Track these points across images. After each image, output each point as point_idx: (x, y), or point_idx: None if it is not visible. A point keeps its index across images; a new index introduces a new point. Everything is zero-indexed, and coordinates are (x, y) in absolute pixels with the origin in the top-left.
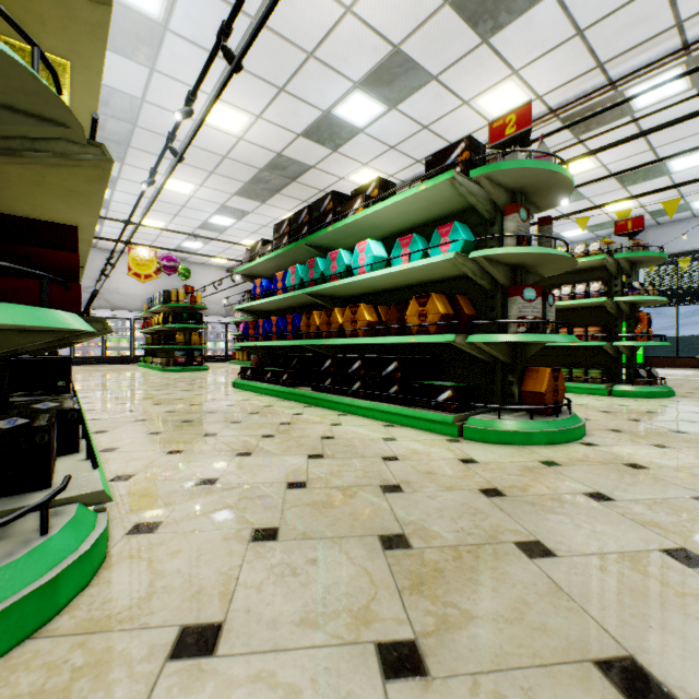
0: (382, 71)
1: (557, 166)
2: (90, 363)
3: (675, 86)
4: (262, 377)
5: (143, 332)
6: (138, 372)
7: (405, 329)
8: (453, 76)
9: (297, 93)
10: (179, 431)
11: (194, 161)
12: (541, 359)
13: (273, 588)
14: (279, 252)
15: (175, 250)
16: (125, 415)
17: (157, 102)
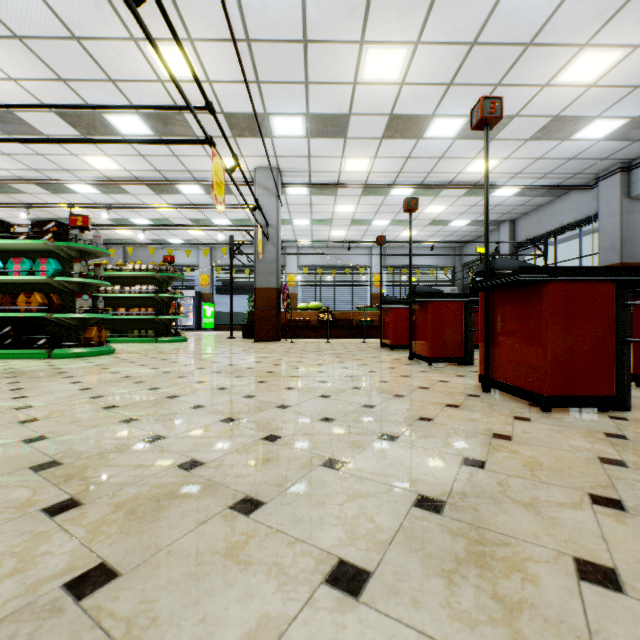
0: None
1: (98, 248)
2: None
3: (199, 191)
4: None
5: None
6: None
7: (18, 308)
8: None
9: None
10: None
11: None
12: (128, 326)
13: None
14: None
15: None
16: None
17: None
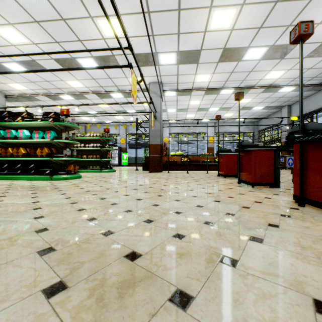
0: (28, 62)
1: (74, 125)
2: None
3: (121, 96)
4: None
5: None
6: None
7: (37, 155)
8: (57, 73)
9: None
10: None
11: None
12: (87, 164)
13: (13, 191)
14: None
15: None
16: None
17: None
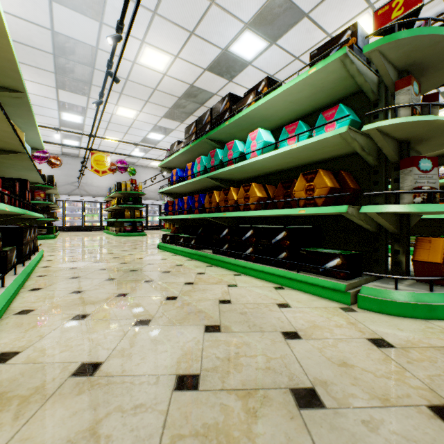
0: (266, 12)
1: None
2: (74, 230)
3: None
4: (177, 241)
5: (106, 210)
6: (100, 237)
7: (291, 203)
8: (321, 13)
9: (203, 35)
10: (98, 290)
11: (135, 93)
12: None
13: None
14: (188, 147)
15: (122, 154)
16: (66, 272)
17: (107, 49)
